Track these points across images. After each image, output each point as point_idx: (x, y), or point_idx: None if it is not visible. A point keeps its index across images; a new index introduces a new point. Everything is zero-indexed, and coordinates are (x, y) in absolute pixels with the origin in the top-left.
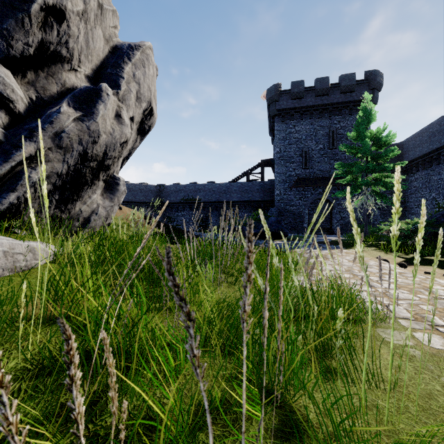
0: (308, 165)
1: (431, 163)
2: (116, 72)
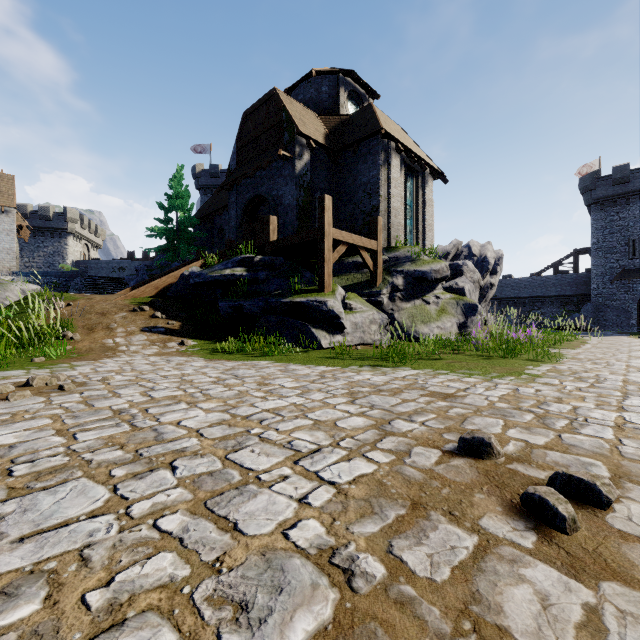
0: (637, 255)
1: None
2: (495, 270)
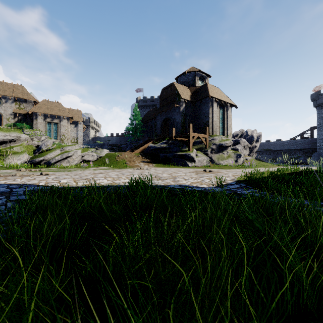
0: None
1: None
2: (258, 140)
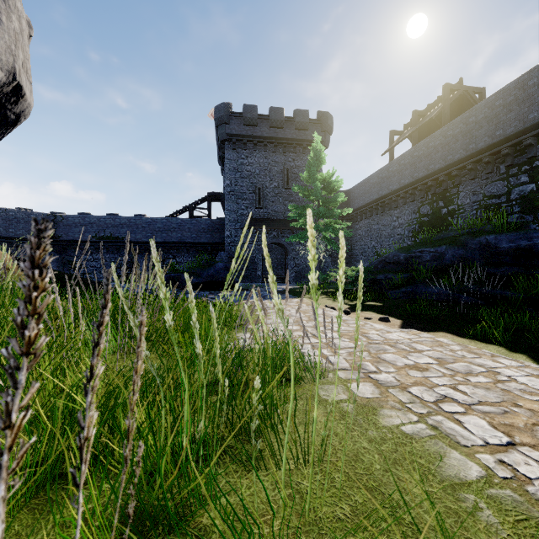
0: (262, 204)
1: (372, 213)
2: None
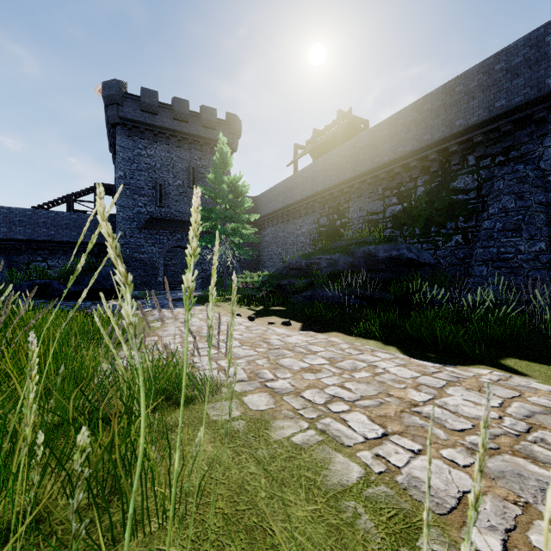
0: (164, 202)
1: (278, 220)
2: None
